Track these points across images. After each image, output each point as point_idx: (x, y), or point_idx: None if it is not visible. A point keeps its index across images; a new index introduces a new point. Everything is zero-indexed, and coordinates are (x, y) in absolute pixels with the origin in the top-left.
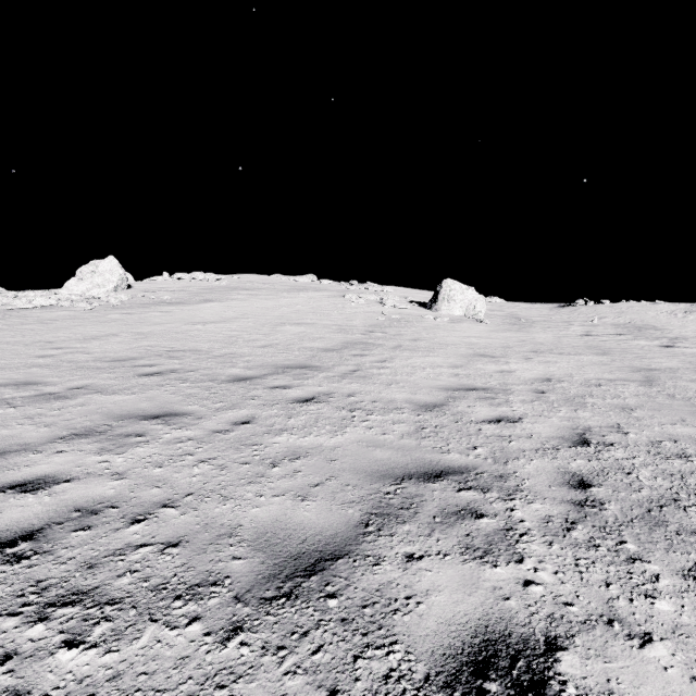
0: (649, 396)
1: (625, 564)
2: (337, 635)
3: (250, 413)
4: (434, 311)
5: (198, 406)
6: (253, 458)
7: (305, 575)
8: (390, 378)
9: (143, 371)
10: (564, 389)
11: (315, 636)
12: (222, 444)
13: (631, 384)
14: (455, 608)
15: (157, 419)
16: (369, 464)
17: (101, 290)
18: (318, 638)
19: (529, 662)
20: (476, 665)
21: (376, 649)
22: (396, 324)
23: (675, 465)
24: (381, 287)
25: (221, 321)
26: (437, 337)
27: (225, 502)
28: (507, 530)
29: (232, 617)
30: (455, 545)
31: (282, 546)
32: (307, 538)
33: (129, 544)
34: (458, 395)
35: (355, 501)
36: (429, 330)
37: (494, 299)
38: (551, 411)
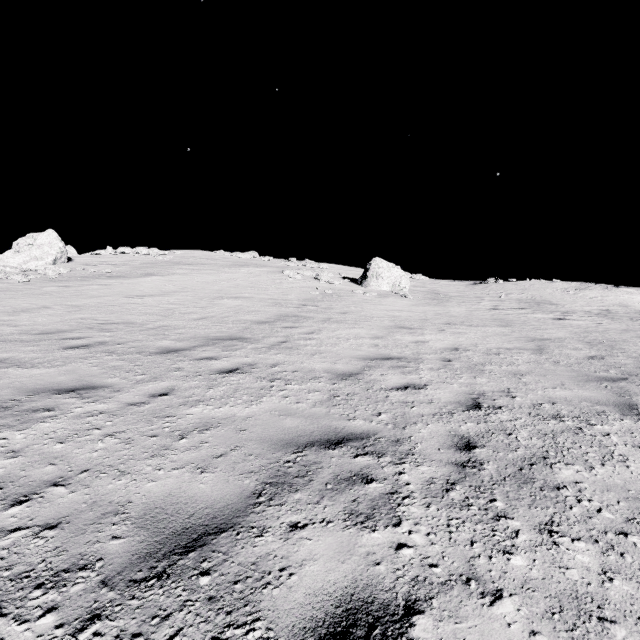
0: (538, 363)
1: (492, 522)
2: (200, 616)
3: (171, 385)
4: (364, 287)
5: (119, 378)
6: (163, 430)
7: (183, 552)
8: (315, 349)
9: (69, 344)
10: (468, 358)
11: (177, 619)
12: (134, 416)
13: (525, 352)
14: (326, 577)
15: (71, 392)
16: (276, 433)
17: (39, 263)
18: (179, 621)
19: (385, 630)
20: (334, 636)
21: (237, 628)
22: (328, 298)
23: (550, 426)
24: (317, 264)
25: (160, 294)
26: (364, 311)
27: (121, 478)
28: (392, 493)
29: (92, 604)
30: (340, 511)
31: (167, 522)
32: (195, 512)
33: (2, 528)
34: (374, 364)
35: (253, 471)
36: (357, 304)
37: (419, 276)
38: (454, 378)
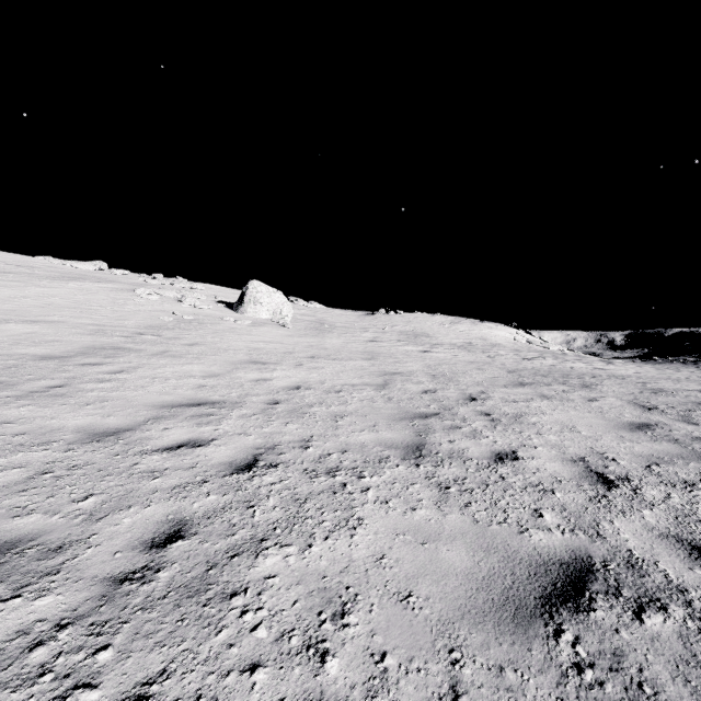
0: (372, 400)
1: None
2: None
3: None
4: (240, 313)
5: None
6: None
7: None
8: (100, 396)
9: None
10: (302, 398)
11: None
12: None
13: (368, 388)
14: None
15: None
16: None
17: None
18: None
19: None
20: None
21: None
22: (183, 326)
23: (314, 485)
24: (190, 284)
25: None
26: (222, 342)
27: None
28: None
29: None
30: None
31: None
32: None
33: None
34: (170, 413)
35: None
36: (219, 333)
37: (313, 304)
38: (260, 426)
